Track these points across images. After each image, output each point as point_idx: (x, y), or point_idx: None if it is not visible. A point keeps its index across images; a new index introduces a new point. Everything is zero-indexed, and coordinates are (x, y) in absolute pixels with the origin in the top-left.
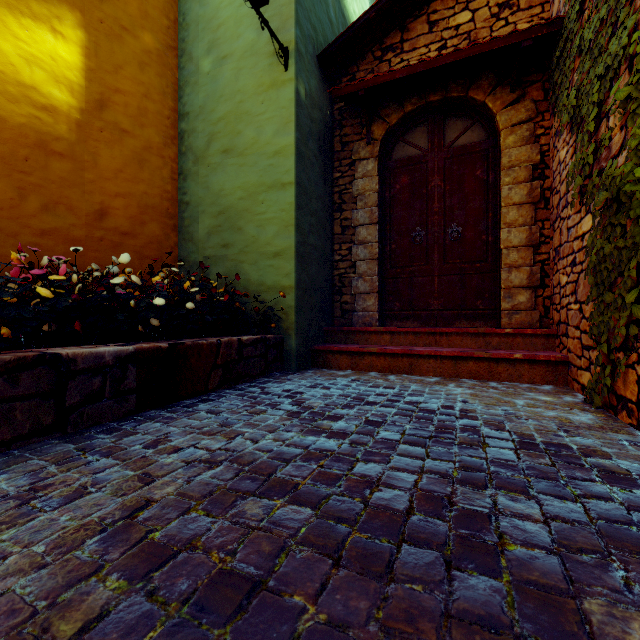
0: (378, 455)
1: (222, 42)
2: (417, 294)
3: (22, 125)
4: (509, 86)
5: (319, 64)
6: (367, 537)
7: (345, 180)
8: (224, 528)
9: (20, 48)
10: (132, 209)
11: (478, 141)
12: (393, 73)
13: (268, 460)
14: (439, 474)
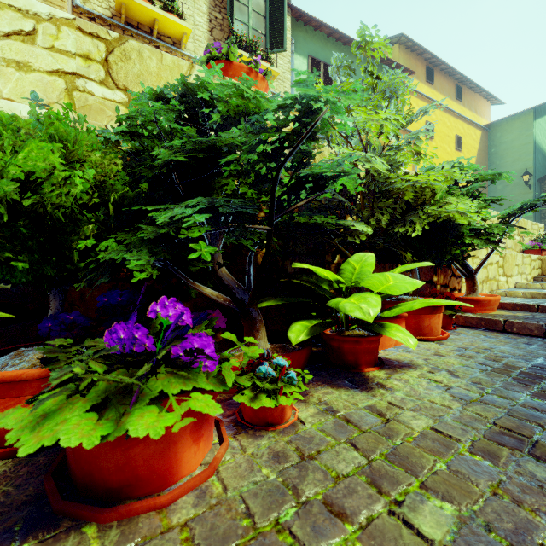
0: None
1: (505, 182)
2: None
3: None
4: None
5: (537, 181)
6: None
7: (545, 210)
8: None
9: None
10: None
11: None
12: None
13: None
14: None
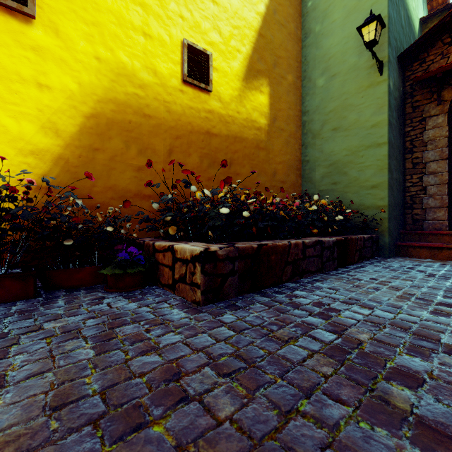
0: None
1: (332, 67)
2: None
3: (252, 139)
4: None
5: (398, 61)
6: None
7: (416, 132)
8: None
9: (251, 105)
10: (284, 169)
11: None
12: None
13: (449, 289)
14: None
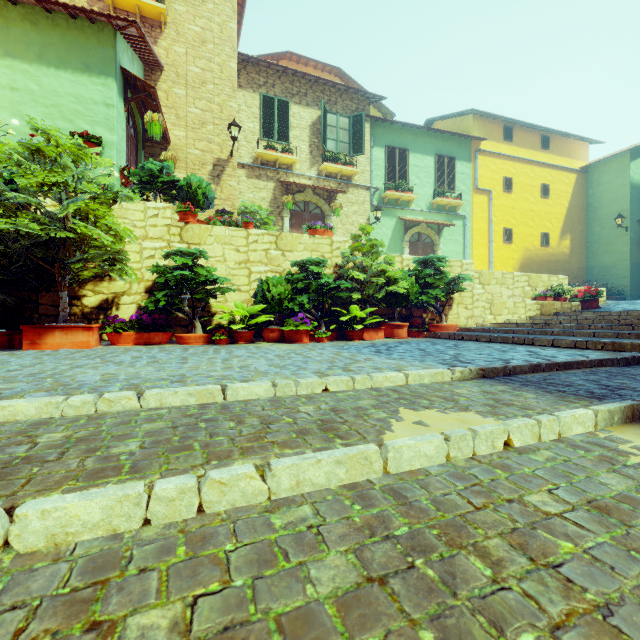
0: None
1: (603, 224)
2: None
3: (563, 260)
4: None
5: (637, 222)
6: None
7: None
8: None
9: (563, 246)
10: (577, 270)
11: None
12: None
13: None
14: None
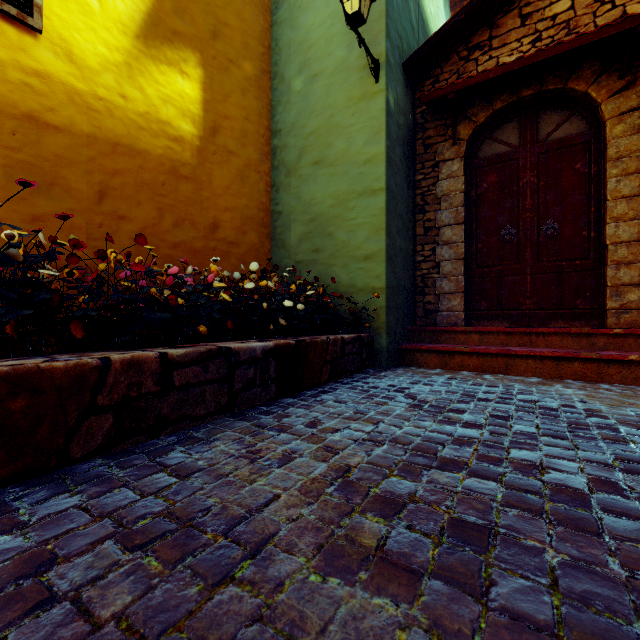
0: (526, 444)
1: (313, 62)
2: (507, 293)
3: (161, 156)
4: (617, 73)
5: (404, 71)
6: (563, 506)
7: (428, 182)
8: (429, 490)
9: (159, 91)
10: (236, 221)
11: (577, 133)
12: (486, 73)
13: (424, 442)
14: (599, 463)
